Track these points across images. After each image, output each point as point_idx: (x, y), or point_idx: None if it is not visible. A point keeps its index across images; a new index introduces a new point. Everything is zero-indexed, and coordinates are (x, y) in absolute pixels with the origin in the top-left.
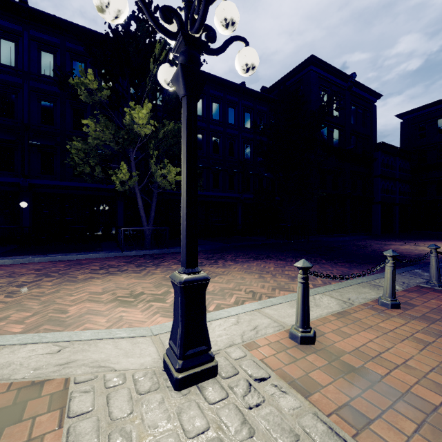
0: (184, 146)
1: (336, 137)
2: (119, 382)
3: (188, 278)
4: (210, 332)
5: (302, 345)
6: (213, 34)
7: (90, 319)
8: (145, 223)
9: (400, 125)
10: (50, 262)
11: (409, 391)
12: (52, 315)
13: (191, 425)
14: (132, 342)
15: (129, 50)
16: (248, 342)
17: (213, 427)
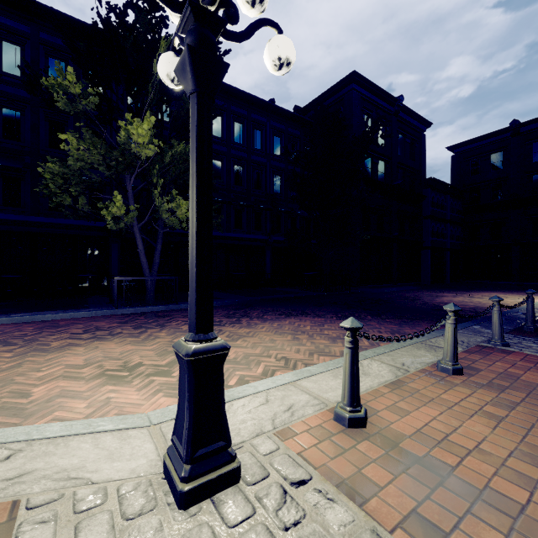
0: (193, 162)
1: (381, 170)
2: (96, 503)
3: (198, 348)
4: (230, 417)
5: (350, 429)
6: (234, 12)
7: (62, 404)
8: (147, 271)
9: (451, 159)
10: (12, 324)
11: (487, 485)
12: (7, 401)
13: None
14: (120, 438)
15: (125, 47)
16: (282, 429)
17: None
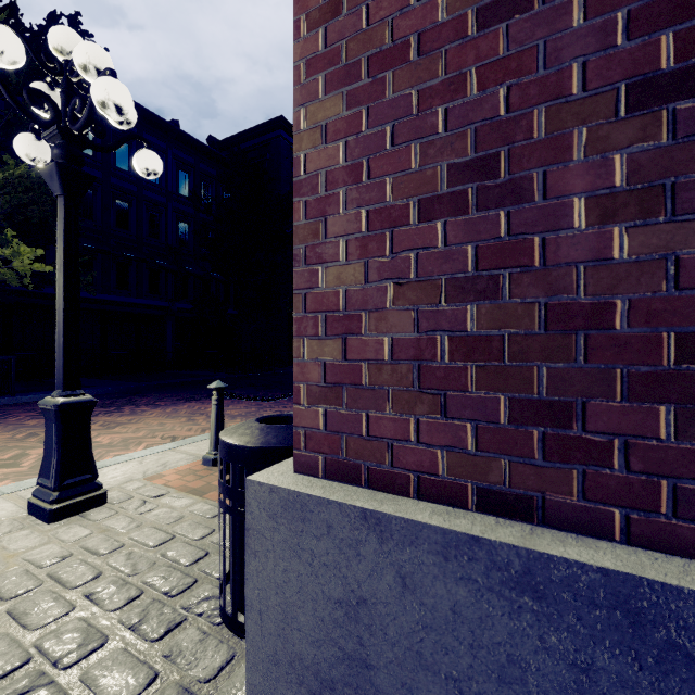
0: (60, 252)
1: None
2: None
3: (66, 401)
4: (100, 477)
5: (215, 468)
6: (101, 130)
7: None
8: None
9: None
10: None
11: None
12: None
13: (72, 536)
14: None
15: None
16: (153, 477)
17: (98, 531)
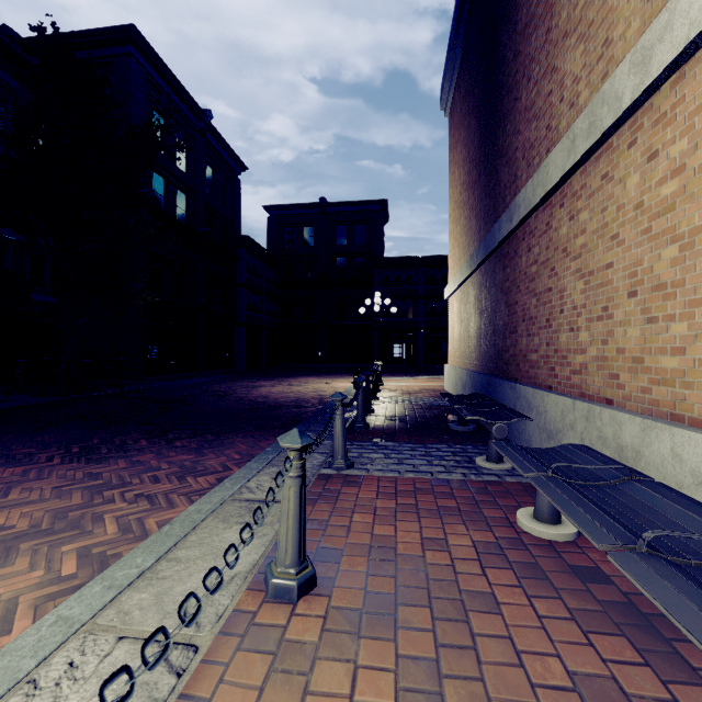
0: None
1: (181, 206)
2: None
3: None
4: None
5: None
6: None
7: None
8: None
9: (268, 221)
10: None
11: None
12: None
13: None
14: None
15: None
16: None
17: None
